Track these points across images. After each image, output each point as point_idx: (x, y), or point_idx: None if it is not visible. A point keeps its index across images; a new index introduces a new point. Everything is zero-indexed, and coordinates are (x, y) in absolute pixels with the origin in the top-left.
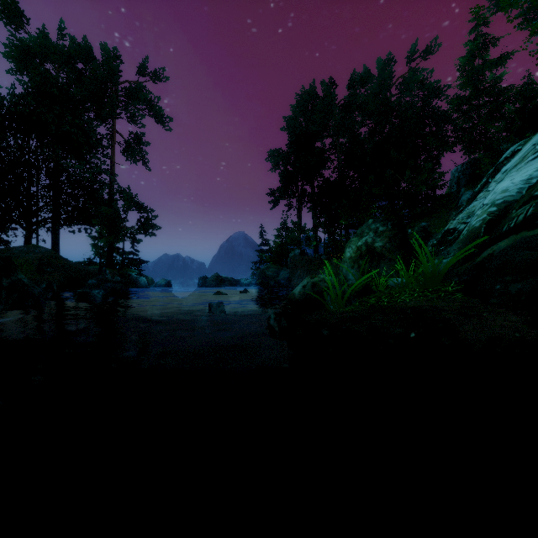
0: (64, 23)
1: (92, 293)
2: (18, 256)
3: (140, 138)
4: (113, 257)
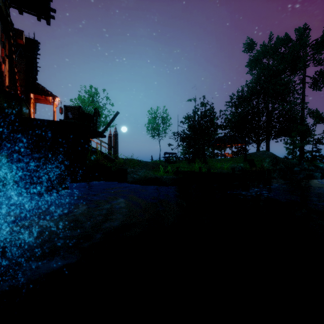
0: (271, 32)
1: (314, 174)
2: (259, 156)
3: (323, 72)
4: (303, 155)
